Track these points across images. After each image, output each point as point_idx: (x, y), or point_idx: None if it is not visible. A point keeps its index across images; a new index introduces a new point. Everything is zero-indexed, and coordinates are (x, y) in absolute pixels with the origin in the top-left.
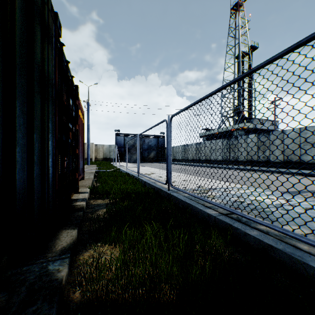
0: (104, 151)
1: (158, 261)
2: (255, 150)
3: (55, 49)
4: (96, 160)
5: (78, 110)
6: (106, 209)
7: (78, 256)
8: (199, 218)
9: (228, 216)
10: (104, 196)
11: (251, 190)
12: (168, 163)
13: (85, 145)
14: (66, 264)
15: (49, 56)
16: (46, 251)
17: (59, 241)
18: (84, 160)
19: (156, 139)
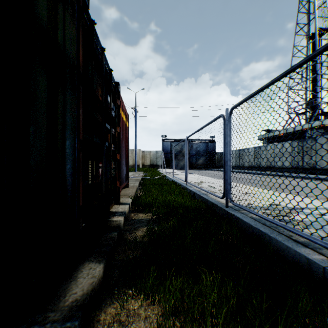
0: (150, 158)
1: None
2: None
3: (78, 20)
4: (143, 167)
5: (119, 110)
6: (145, 230)
7: (98, 311)
8: (285, 260)
9: None
10: (146, 209)
11: None
12: (226, 171)
13: (133, 152)
14: None
15: (65, 24)
16: (50, 305)
17: (74, 284)
18: (128, 167)
19: (205, 143)
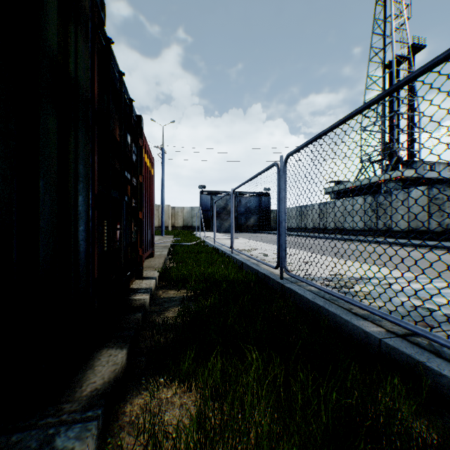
0: (184, 217)
1: (275, 446)
2: (423, 213)
3: (92, 42)
4: (173, 229)
5: (142, 153)
6: (179, 310)
7: (122, 403)
8: (343, 336)
9: (408, 341)
10: (178, 284)
11: (434, 284)
12: (281, 234)
13: (159, 208)
14: (89, 436)
15: (78, 49)
16: (64, 397)
17: (92, 373)
18: (153, 229)
19: (257, 197)
